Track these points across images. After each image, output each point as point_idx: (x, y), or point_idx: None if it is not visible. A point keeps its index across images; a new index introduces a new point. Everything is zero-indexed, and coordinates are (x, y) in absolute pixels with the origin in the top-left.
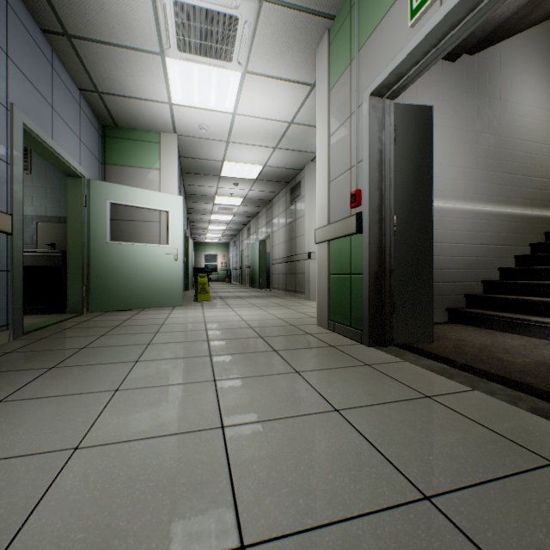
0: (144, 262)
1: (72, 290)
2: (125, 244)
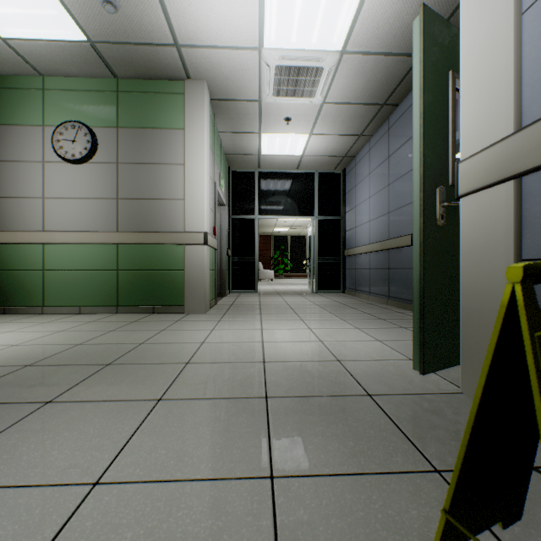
0: None
1: None
2: None
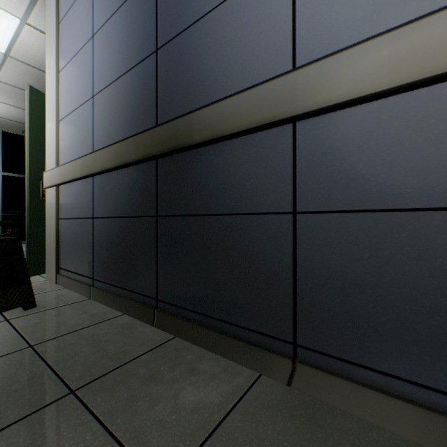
0: None
1: None
2: None
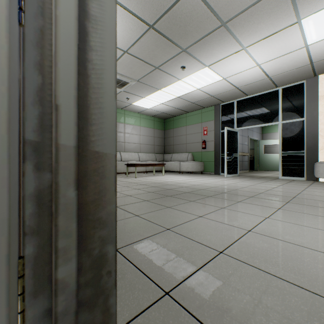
0: (272, 158)
1: (255, 165)
2: (267, 154)
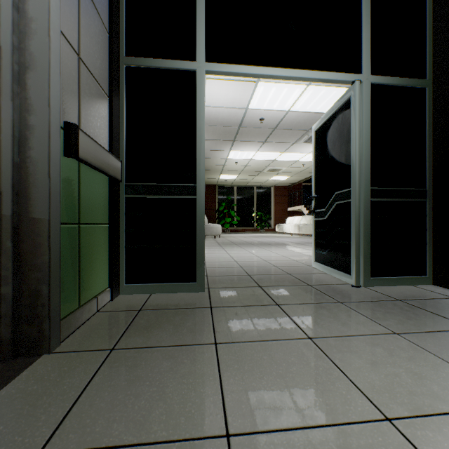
0: None
1: None
2: None
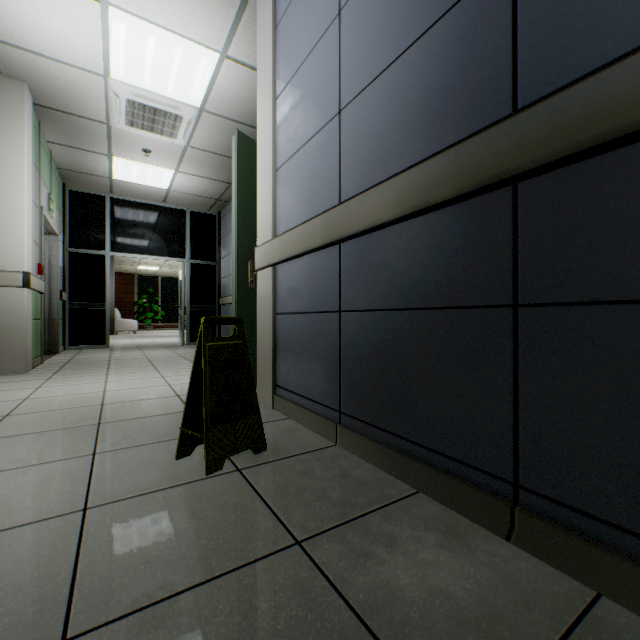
0: None
1: None
2: None
